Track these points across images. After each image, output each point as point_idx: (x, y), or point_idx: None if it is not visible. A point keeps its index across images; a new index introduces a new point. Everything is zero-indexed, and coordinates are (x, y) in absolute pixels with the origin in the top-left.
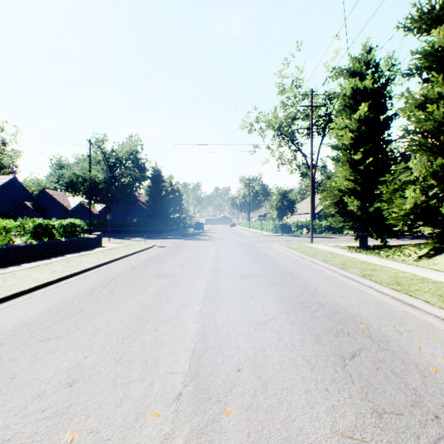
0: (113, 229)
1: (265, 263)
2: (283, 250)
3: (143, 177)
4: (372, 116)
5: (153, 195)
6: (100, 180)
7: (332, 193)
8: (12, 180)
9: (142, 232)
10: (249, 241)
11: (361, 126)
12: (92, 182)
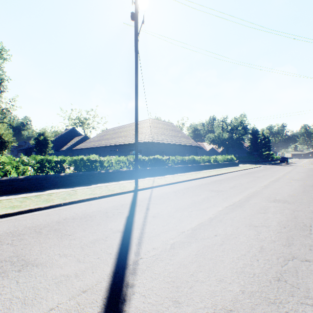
0: None
1: None
2: None
3: (245, 132)
4: None
5: (252, 142)
6: (227, 138)
7: None
8: None
9: (246, 162)
10: None
11: None
12: (223, 139)
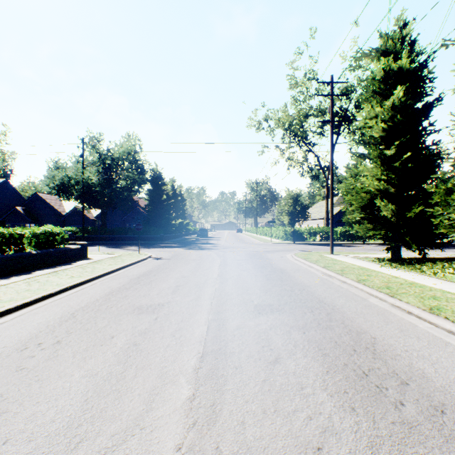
0: (109, 237)
1: (284, 285)
2: (300, 263)
3: (143, 180)
4: (410, 102)
5: (153, 200)
6: (93, 182)
7: (359, 195)
8: (3, 183)
9: (140, 240)
10: (258, 250)
11: (395, 115)
12: (85, 184)
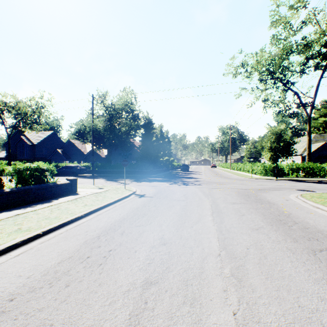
0: (112, 170)
1: None
2: None
3: (138, 126)
4: None
5: (145, 141)
6: (99, 127)
7: None
8: (52, 134)
9: (135, 173)
10: (246, 188)
11: None
12: (93, 130)
